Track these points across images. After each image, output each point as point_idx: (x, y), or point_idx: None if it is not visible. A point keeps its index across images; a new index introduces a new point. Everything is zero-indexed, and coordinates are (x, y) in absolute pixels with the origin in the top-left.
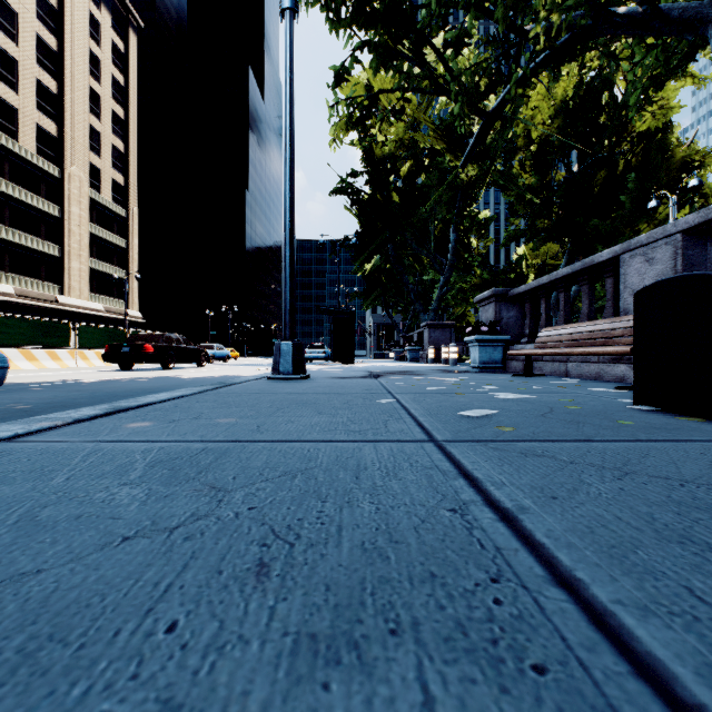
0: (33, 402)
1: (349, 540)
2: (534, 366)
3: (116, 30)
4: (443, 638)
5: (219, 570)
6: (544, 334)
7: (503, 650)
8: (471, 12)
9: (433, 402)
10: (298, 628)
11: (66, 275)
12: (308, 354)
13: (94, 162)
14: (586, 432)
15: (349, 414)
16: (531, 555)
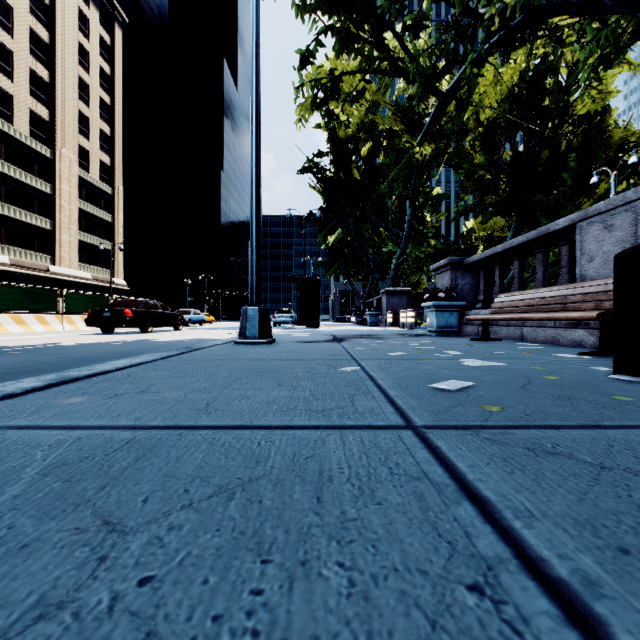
0: (0, 367)
1: None
2: (489, 330)
3: (103, 25)
4: None
5: None
6: (500, 300)
7: None
8: None
9: (400, 370)
10: None
11: (57, 246)
12: (277, 318)
13: (82, 145)
14: (587, 412)
15: (312, 386)
16: None
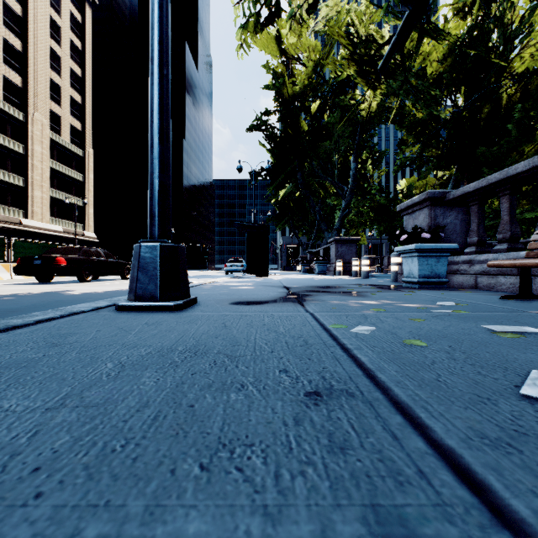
0: None
1: None
2: (499, 282)
3: (74, 4)
4: None
5: None
6: None
7: None
8: None
9: None
10: None
11: (29, 202)
12: (228, 267)
13: (54, 110)
14: None
15: None
16: None
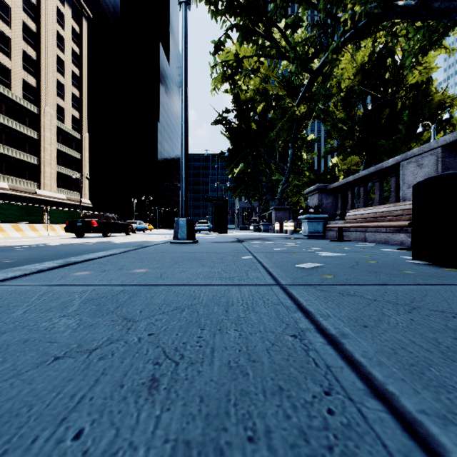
0: (16, 258)
1: (219, 359)
2: (344, 235)
3: (74, 19)
4: (290, 444)
5: (121, 384)
6: (350, 214)
7: (337, 456)
8: (302, 5)
9: (278, 258)
10: (177, 435)
11: (42, 176)
12: (198, 227)
13: (59, 104)
14: (382, 278)
15: (223, 266)
16: (353, 372)
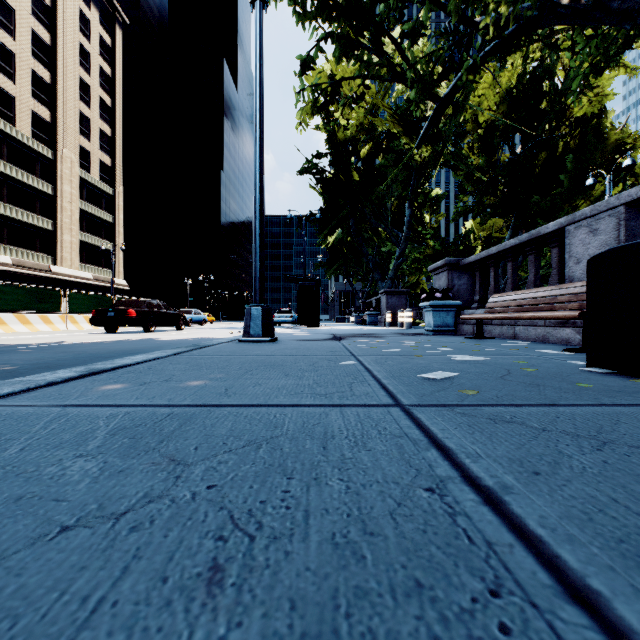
0: (20, 363)
1: (318, 530)
2: (484, 329)
3: (104, 26)
4: None
5: (164, 576)
6: (494, 300)
7: None
8: (426, 5)
9: (394, 364)
10: None
11: (58, 247)
12: (277, 318)
13: (83, 145)
14: (549, 395)
15: (315, 376)
16: (529, 553)
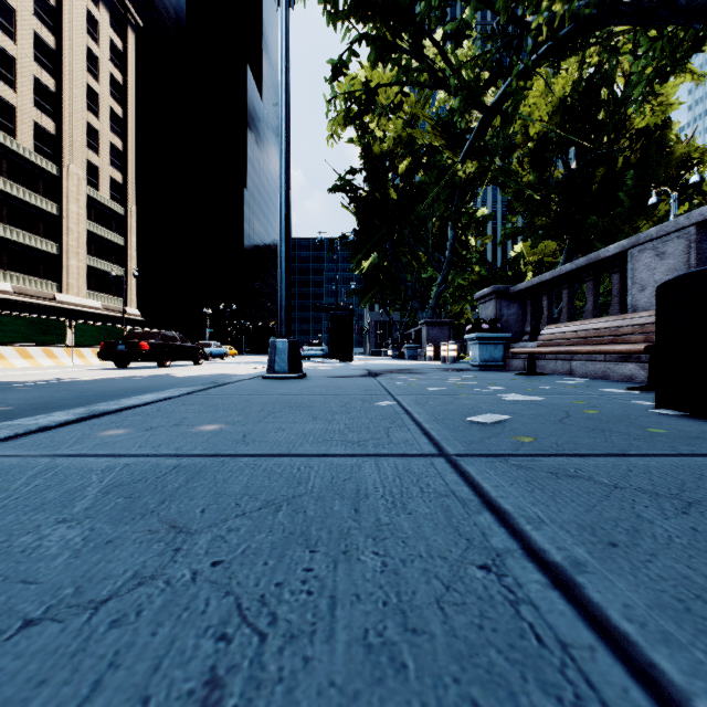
0: (16, 402)
1: (346, 626)
2: (536, 364)
3: (114, 28)
4: None
5: (145, 695)
6: (547, 331)
7: None
8: (471, 3)
9: (437, 404)
10: None
11: (64, 273)
12: (306, 351)
13: (92, 160)
14: (617, 443)
15: (347, 419)
16: (616, 660)
